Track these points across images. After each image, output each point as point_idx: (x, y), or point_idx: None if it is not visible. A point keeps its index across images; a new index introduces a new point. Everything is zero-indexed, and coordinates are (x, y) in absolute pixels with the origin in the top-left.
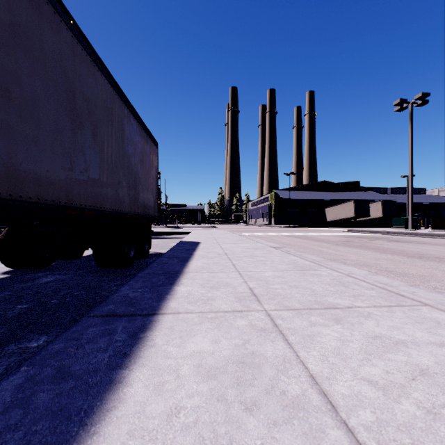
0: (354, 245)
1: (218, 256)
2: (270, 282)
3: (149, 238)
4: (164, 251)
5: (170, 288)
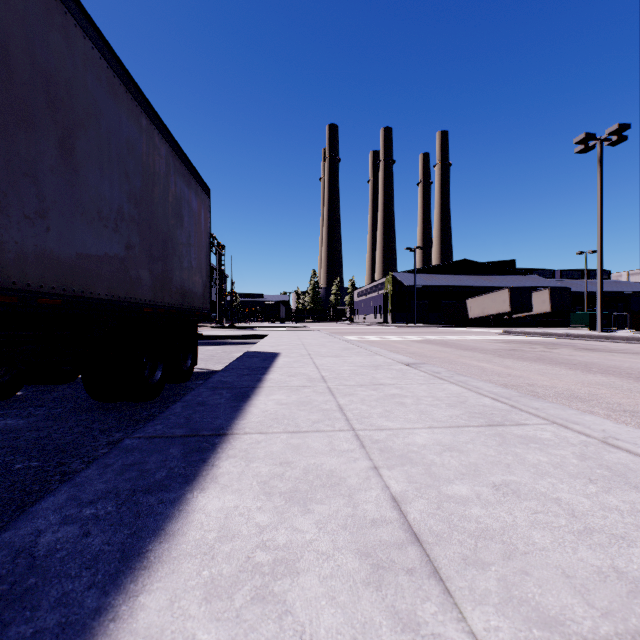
0: (528, 356)
1: (309, 386)
2: (437, 471)
3: (193, 346)
4: (221, 367)
5: (177, 503)
